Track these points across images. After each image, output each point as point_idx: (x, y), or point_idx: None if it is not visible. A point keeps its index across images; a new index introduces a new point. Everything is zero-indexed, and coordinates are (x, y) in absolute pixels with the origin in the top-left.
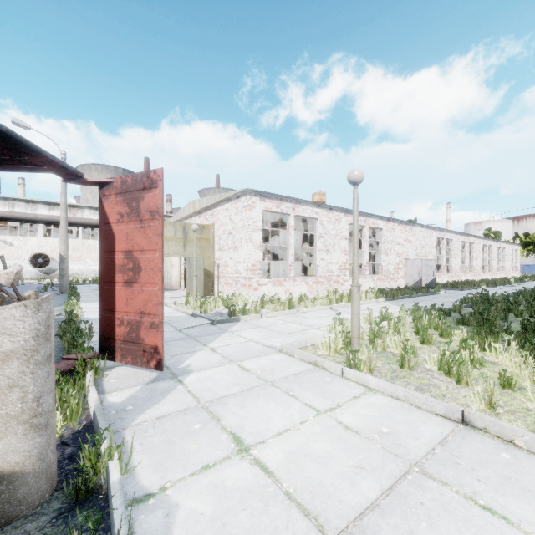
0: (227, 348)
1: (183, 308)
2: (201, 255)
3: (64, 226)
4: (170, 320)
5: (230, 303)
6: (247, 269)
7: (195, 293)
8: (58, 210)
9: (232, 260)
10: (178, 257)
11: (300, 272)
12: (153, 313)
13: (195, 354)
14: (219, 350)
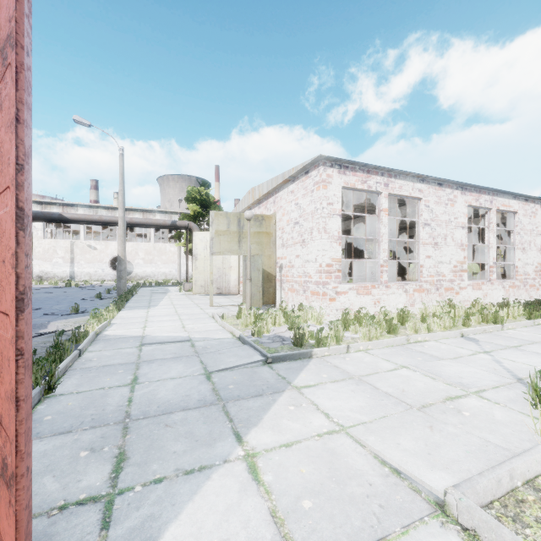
0: (288, 460)
1: (232, 323)
2: (260, 253)
3: (122, 225)
4: (204, 347)
5: (295, 322)
6: (319, 271)
7: (249, 303)
8: (133, 215)
9: (299, 258)
10: (237, 257)
11: (392, 275)
12: (4, 424)
13: (205, 481)
14: (266, 471)
